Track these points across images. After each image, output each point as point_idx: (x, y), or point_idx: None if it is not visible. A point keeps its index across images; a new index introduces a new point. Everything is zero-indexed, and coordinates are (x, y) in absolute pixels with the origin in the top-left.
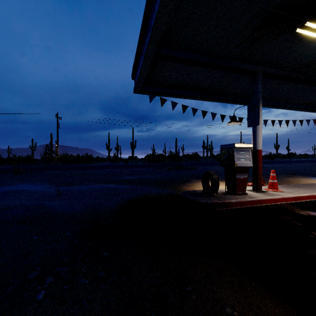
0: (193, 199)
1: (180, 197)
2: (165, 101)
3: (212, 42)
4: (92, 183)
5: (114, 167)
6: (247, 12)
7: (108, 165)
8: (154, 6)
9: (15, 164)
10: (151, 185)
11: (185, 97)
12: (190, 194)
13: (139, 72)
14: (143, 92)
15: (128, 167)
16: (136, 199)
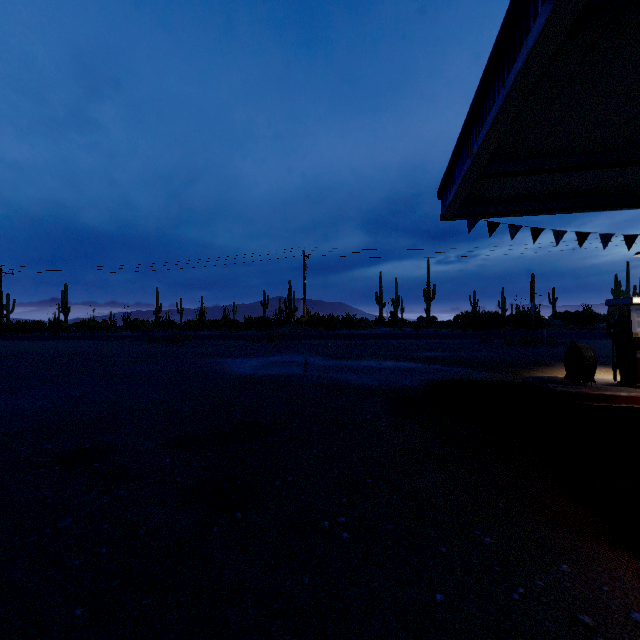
0: (542, 385)
1: (522, 383)
2: (496, 226)
3: (577, 140)
4: (375, 359)
5: (398, 337)
6: (633, 101)
7: (385, 334)
8: (476, 131)
9: (253, 329)
10: (471, 367)
11: (537, 212)
12: (540, 380)
13: (453, 198)
14: (456, 218)
15: (423, 337)
16: (447, 381)
